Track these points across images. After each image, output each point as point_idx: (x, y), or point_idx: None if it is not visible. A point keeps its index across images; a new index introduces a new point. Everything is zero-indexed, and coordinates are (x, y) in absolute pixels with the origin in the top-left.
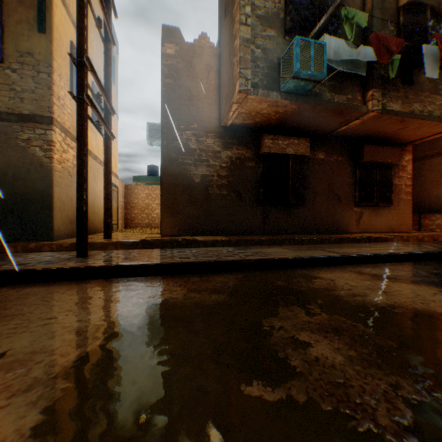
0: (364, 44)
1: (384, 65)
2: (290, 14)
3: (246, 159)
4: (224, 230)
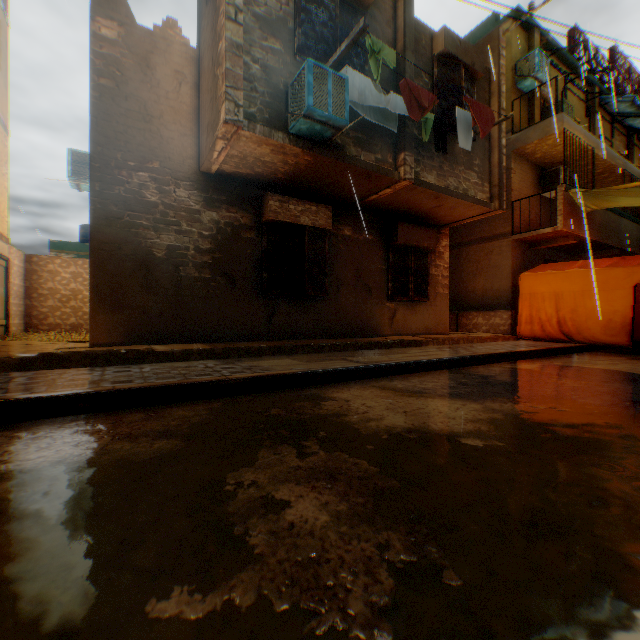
0: (396, 92)
1: (419, 124)
2: (302, 26)
3: (241, 226)
4: (206, 334)
